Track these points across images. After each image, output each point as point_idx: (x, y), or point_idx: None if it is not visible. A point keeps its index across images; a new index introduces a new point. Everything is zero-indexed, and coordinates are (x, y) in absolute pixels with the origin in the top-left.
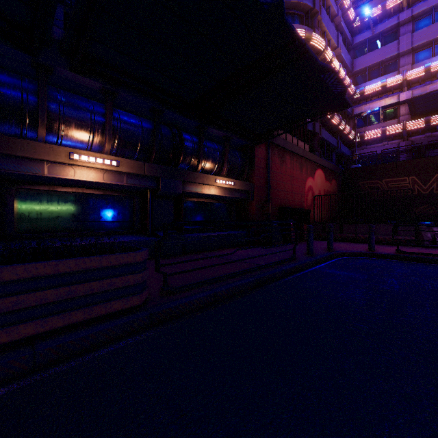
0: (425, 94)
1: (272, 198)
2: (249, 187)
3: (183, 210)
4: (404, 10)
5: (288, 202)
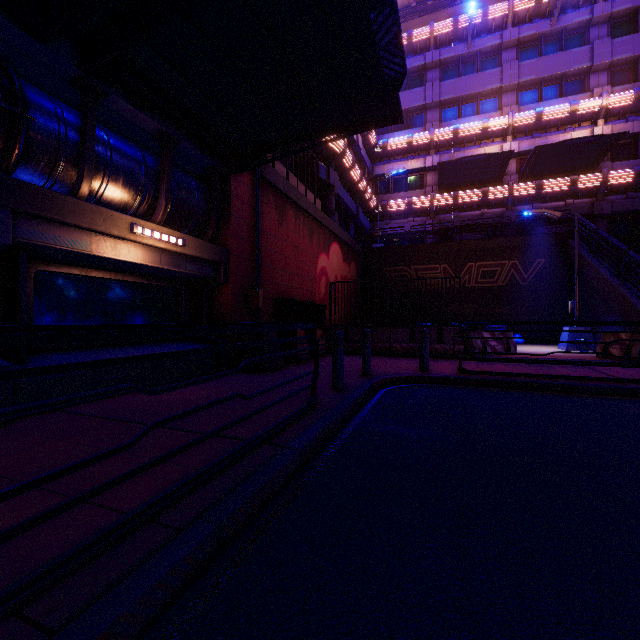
0: (457, 160)
1: (263, 282)
2: (219, 256)
3: (24, 295)
4: (432, 50)
5: (291, 291)
